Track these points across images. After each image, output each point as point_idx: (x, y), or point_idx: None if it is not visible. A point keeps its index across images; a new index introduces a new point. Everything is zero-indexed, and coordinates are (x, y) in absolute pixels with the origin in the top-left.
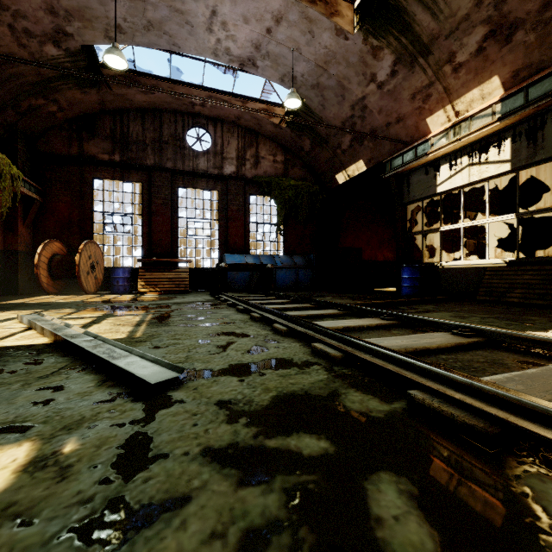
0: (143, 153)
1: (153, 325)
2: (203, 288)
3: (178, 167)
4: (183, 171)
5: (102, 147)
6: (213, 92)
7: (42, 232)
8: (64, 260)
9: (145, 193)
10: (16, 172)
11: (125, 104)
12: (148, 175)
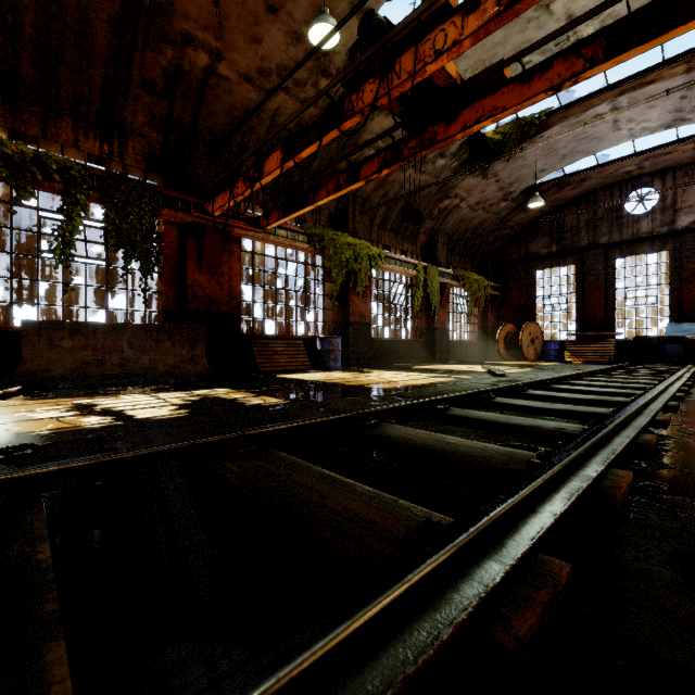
0: (577, 237)
1: (529, 372)
2: (645, 361)
3: (614, 239)
4: (619, 241)
5: (542, 243)
6: (650, 152)
7: (502, 317)
8: (513, 336)
9: (578, 273)
10: (487, 283)
11: (559, 203)
12: (582, 256)
